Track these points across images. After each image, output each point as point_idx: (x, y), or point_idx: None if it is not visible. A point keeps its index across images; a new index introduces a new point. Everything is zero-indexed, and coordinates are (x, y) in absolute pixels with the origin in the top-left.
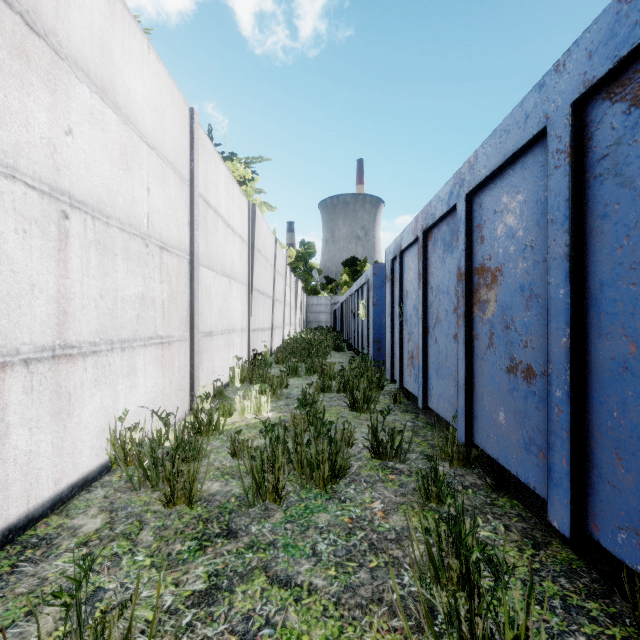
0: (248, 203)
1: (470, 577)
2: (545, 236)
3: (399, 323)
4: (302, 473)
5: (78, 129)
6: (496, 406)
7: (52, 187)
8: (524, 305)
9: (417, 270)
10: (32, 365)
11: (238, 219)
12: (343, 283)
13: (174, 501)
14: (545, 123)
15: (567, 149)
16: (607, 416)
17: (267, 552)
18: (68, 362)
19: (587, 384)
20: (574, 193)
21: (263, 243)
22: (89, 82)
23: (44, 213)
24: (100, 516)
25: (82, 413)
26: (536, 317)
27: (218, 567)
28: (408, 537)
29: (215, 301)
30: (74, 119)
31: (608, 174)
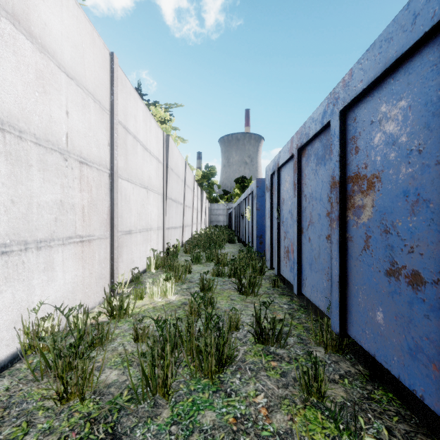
0: (163, 134)
1: None
2: (438, 137)
3: (277, 224)
4: (193, 361)
5: None
6: (373, 305)
7: None
8: (408, 210)
9: (292, 181)
10: None
11: (155, 145)
12: (235, 194)
13: (67, 397)
14: None
15: None
16: None
17: None
18: None
19: None
20: None
21: (175, 164)
22: None
23: None
24: None
25: None
26: (425, 222)
27: None
28: None
29: (134, 207)
30: None
31: None
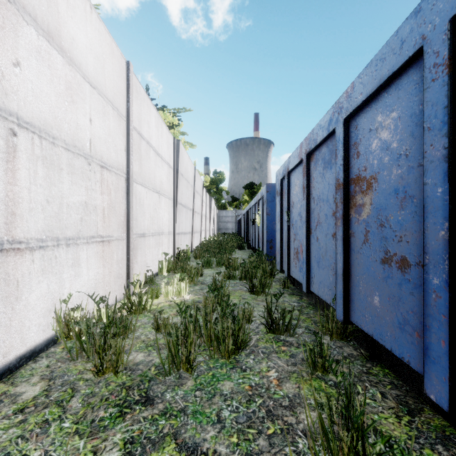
0: (174, 139)
1: None
2: (420, 144)
3: (287, 227)
4: (211, 345)
5: (26, 63)
6: (371, 291)
7: (0, 108)
8: (398, 205)
9: (301, 185)
10: None
11: (166, 150)
12: (244, 201)
13: (103, 370)
14: (421, 43)
15: (445, 61)
16: None
17: (178, 419)
18: (16, 255)
19: None
20: (453, 100)
21: (185, 169)
22: (36, 26)
23: None
24: (40, 384)
25: (30, 297)
26: (410, 215)
27: (134, 434)
28: (300, 404)
29: (147, 210)
30: (22, 54)
31: None
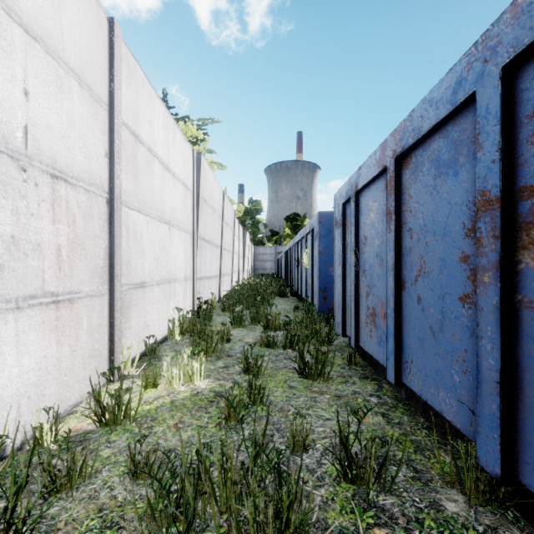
0: (193, 151)
1: None
2: None
3: (354, 273)
4: (231, 532)
5: None
6: None
7: None
8: None
9: (382, 210)
10: None
11: (180, 165)
12: (286, 235)
13: None
14: None
15: None
16: None
17: None
18: None
19: None
20: None
21: (210, 193)
22: None
23: None
24: None
25: None
26: None
27: None
28: None
29: (149, 249)
30: None
31: None
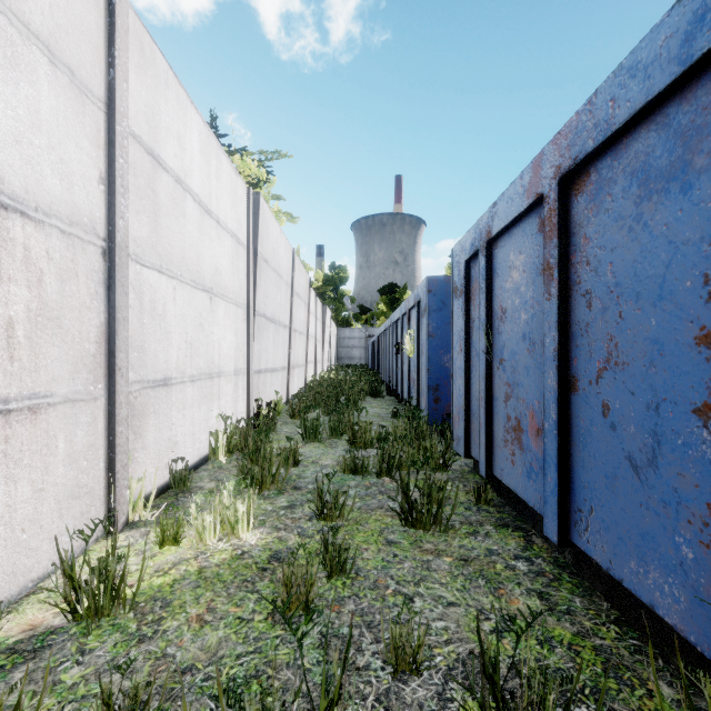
0: (248, 190)
1: None
2: None
3: (485, 365)
4: None
5: None
6: None
7: None
8: None
9: (534, 265)
10: None
11: (229, 208)
12: (380, 313)
13: None
14: None
15: None
16: None
17: None
18: None
19: None
20: None
21: (273, 251)
22: None
23: None
24: None
25: None
26: None
27: None
28: None
29: (177, 328)
30: None
31: None
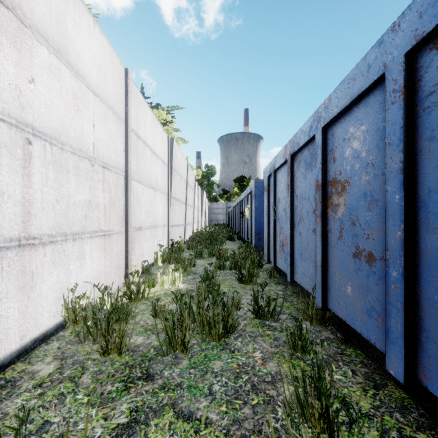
0: (168, 137)
1: (330, 419)
2: (383, 156)
3: (273, 221)
4: (203, 330)
5: (39, 79)
6: (345, 281)
7: (18, 121)
8: (366, 207)
9: (286, 183)
10: (2, 252)
11: (160, 148)
12: (234, 193)
13: (108, 351)
14: (384, 70)
15: (401, 89)
16: (434, 292)
17: (175, 392)
18: (31, 249)
19: (417, 267)
20: (407, 122)
21: (178, 165)
22: (48, 45)
23: (12, 139)
24: (53, 363)
25: (42, 286)
26: (376, 216)
27: (138, 404)
28: (280, 380)
29: (144, 205)
30: (36, 71)
31: (435, 106)
